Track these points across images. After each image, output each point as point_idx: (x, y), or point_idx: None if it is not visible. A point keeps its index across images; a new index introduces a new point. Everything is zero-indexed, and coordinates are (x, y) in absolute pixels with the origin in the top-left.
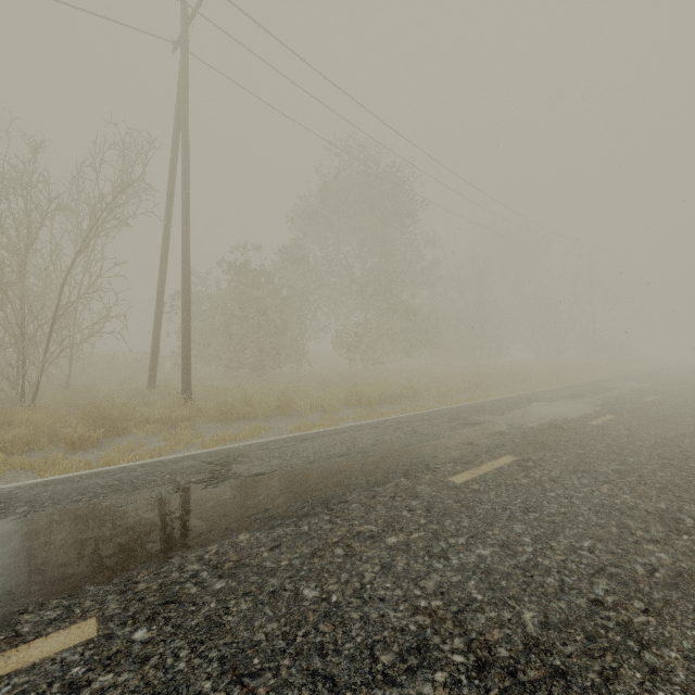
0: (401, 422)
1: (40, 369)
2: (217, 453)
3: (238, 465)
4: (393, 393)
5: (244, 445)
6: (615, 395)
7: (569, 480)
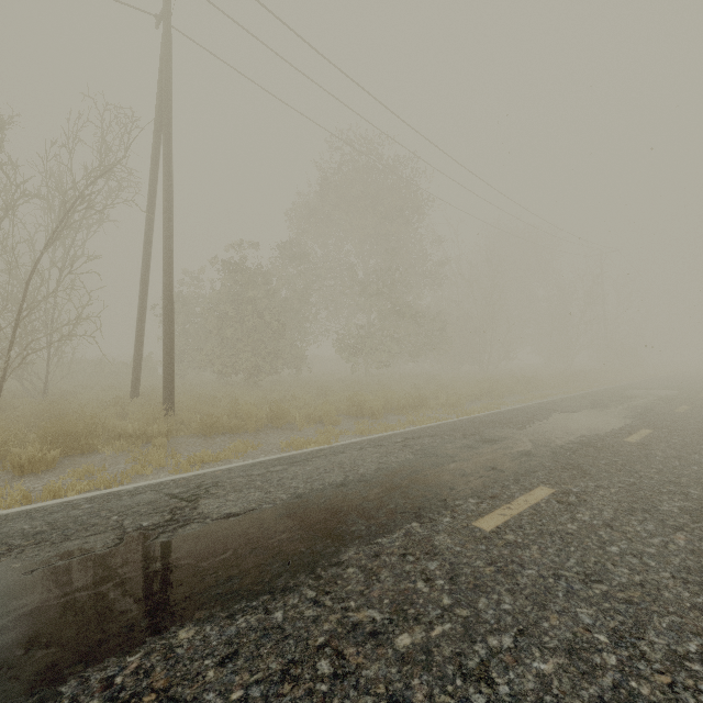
0: (408, 439)
1: (1, 377)
2: (188, 481)
3: (208, 500)
4: (398, 402)
5: (223, 470)
6: (641, 405)
7: (629, 525)
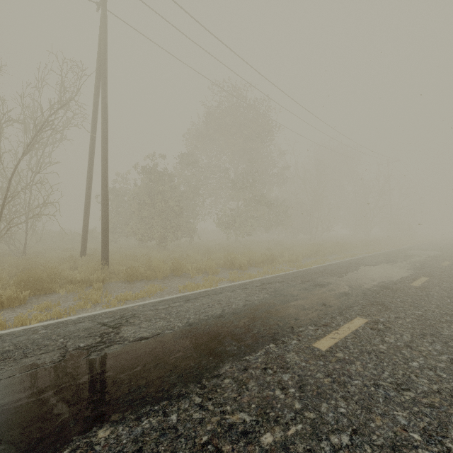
0: (265, 284)
1: None
2: (114, 313)
3: (127, 327)
4: (257, 259)
5: (139, 305)
6: (418, 261)
7: (423, 346)
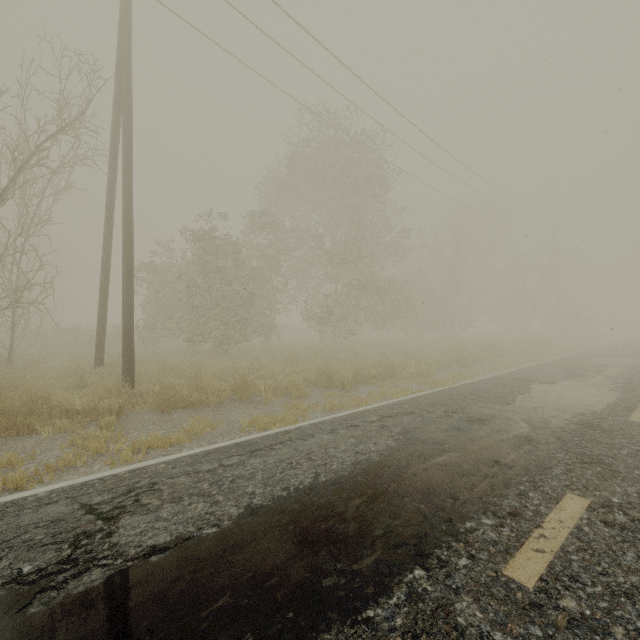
0: (384, 417)
1: None
2: (119, 481)
3: (132, 517)
4: (368, 372)
5: (167, 462)
6: (618, 374)
7: None
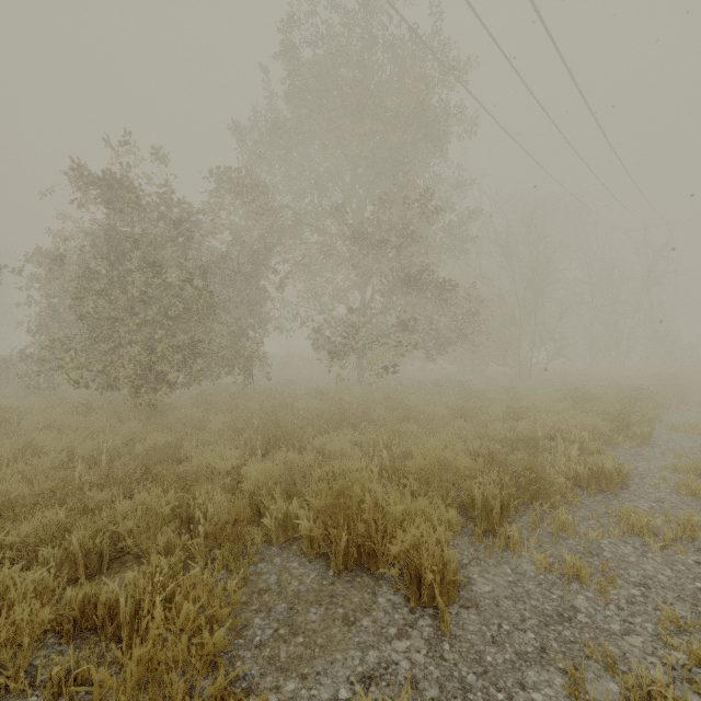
0: None
1: None
2: None
3: None
4: (483, 495)
5: None
6: None
7: None
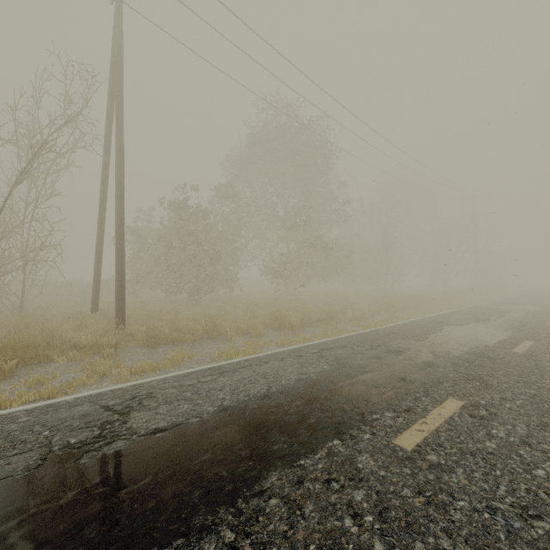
0: (323, 349)
1: None
2: (124, 392)
3: (139, 413)
4: (313, 317)
5: (159, 380)
6: (516, 319)
7: (546, 443)
